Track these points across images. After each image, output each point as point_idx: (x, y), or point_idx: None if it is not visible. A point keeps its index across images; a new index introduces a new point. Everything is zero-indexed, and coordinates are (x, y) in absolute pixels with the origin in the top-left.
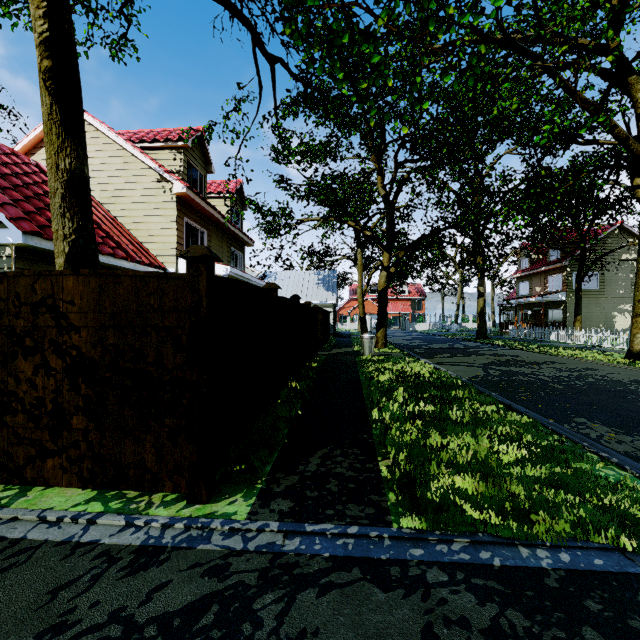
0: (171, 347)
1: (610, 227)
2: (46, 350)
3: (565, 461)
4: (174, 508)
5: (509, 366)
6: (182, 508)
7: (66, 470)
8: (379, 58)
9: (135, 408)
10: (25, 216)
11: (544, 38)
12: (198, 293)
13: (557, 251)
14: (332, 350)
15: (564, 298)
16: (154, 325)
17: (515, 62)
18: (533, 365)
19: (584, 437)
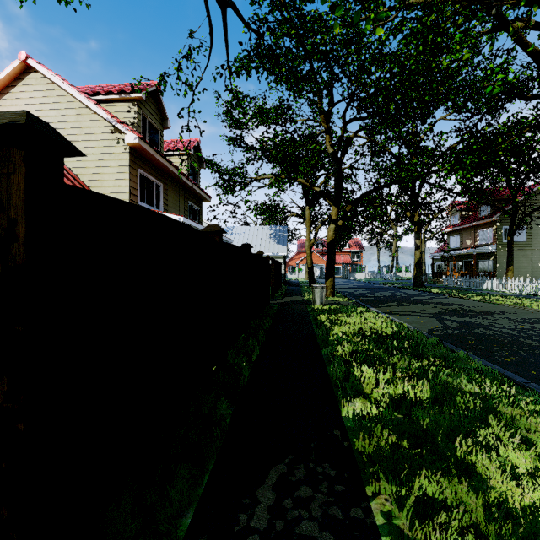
0: None
1: (537, 185)
2: None
3: None
4: None
5: (462, 316)
6: None
7: None
8: None
9: None
10: None
11: None
12: (7, 212)
13: (487, 207)
14: (283, 298)
15: (494, 250)
16: None
17: (467, 12)
18: (485, 315)
19: None
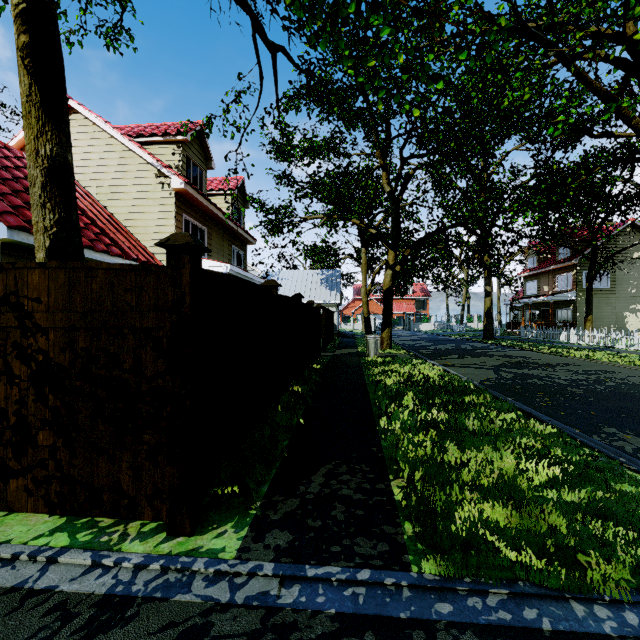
0: (151, 351)
1: (621, 224)
2: (9, 355)
3: (606, 482)
4: (152, 542)
5: (521, 368)
6: (161, 542)
7: (31, 493)
8: (389, 31)
9: (109, 422)
10: (11, 210)
11: (557, 26)
12: (180, 288)
13: (566, 249)
14: (336, 351)
15: (574, 297)
16: (131, 326)
17: (527, 50)
18: (546, 367)
19: (619, 451)
